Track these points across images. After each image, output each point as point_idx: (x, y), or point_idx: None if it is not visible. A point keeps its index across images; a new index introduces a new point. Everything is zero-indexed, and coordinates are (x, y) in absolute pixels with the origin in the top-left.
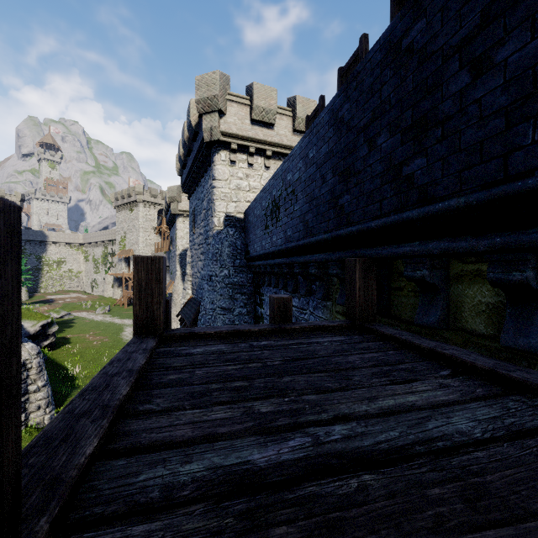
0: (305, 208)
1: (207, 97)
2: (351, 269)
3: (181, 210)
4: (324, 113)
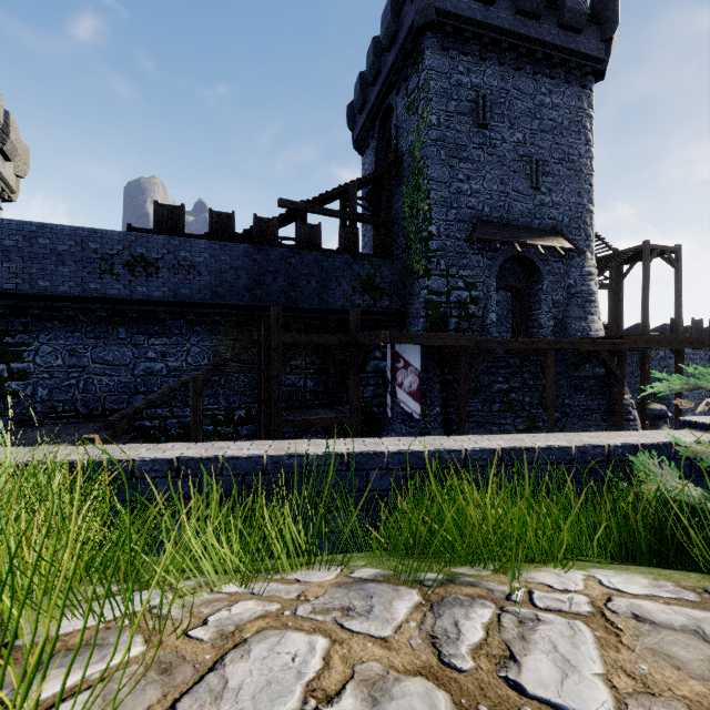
0: (215, 283)
1: None
2: (267, 319)
3: None
4: (239, 246)
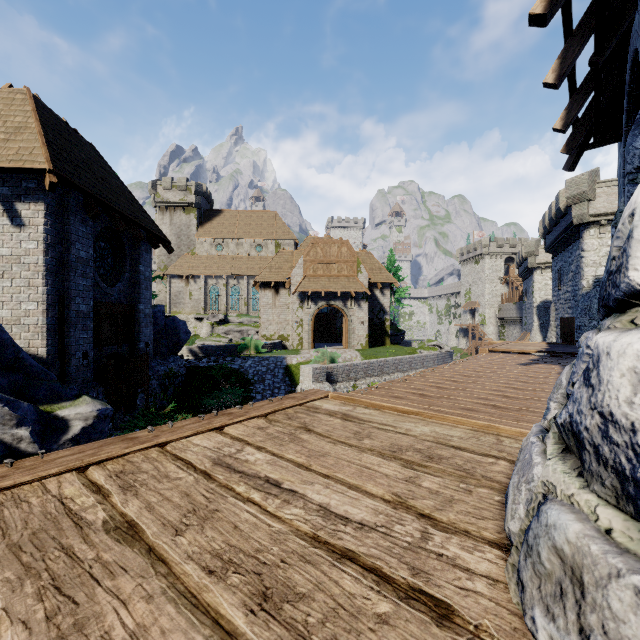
0: None
1: (576, 193)
2: None
3: (539, 263)
4: None
